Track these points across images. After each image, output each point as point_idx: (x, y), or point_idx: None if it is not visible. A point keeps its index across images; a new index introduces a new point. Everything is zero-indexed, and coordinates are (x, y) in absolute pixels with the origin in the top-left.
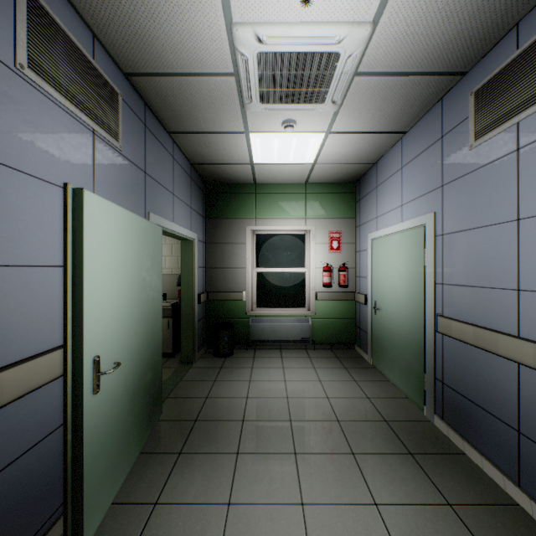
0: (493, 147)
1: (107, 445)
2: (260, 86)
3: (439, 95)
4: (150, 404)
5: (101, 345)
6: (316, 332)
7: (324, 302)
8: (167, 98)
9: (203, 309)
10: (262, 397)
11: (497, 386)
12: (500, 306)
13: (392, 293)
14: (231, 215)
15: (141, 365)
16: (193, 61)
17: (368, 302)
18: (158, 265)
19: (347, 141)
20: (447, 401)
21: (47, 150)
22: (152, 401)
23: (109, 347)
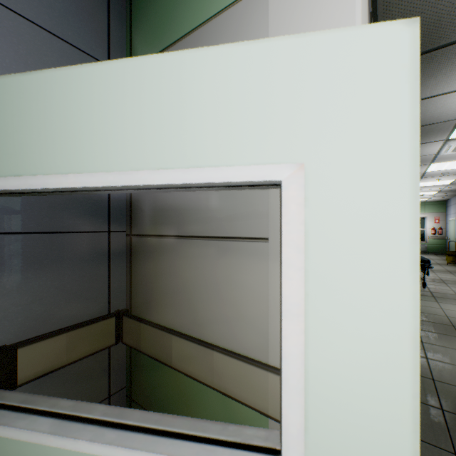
0: None
1: None
2: None
3: (455, 195)
4: None
5: None
6: (428, 249)
7: (432, 239)
8: None
9: None
10: None
11: None
12: None
13: (451, 235)
14: None
15: None
16: None
17: (448, 239)
18: None
19: (435, 198)
20: None
21: None
22: None
23: None
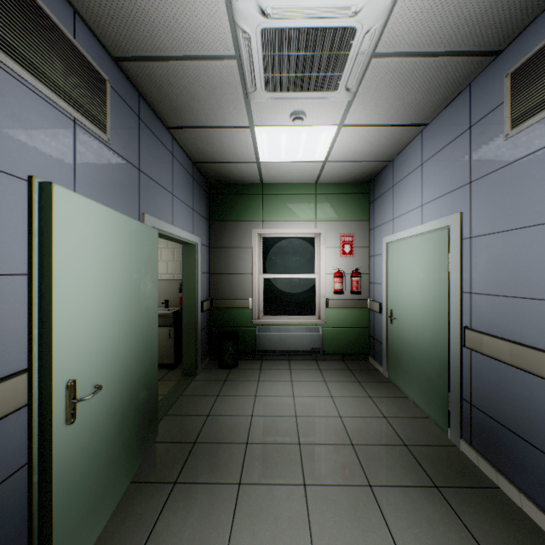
0: (535, 135)
1: (86, 482)
2: (265, 71)
3: (467, 79)
4: (143, 426)
5: (78, 366)
6: (326, 342)
7: (335, 310)
8: (163, 87)
9: (207, 317)
10: (268, 415)
11: (541, 413)
12: (544, 321)
13: (410, 302)
14: (236, 218)
15: (131, 384)
16: (188, 41)
17: (384, 311)
18: (154, 271)
19: (361, 135)
20: (476, 425)
21: (12, 138)
22: (145, 422)
23: (89, 368)
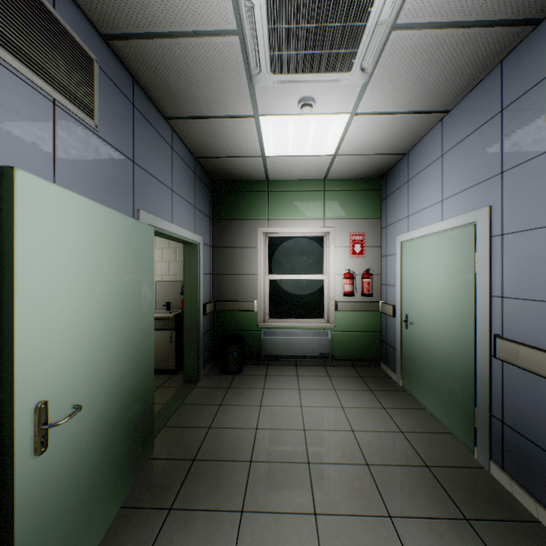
0: None
1: (63, 518)
2: (271, 48)
3: (499, 56)
4: (136, 443)
5: (51, 385)
6: (336, 347)
7: (345, 313)
8: (159, 70)
9: (210, 320)
10: (274, 428)
11: None
12: None
13: (429, 305)
14: (241, 216)
15: (122, 398)
16: (184, 13)
17: (397, 314)
18: (149, 272)
19: (375, 125)
20: (510, 447)
21: None
22: (139, 439)
23: (66, 386)
